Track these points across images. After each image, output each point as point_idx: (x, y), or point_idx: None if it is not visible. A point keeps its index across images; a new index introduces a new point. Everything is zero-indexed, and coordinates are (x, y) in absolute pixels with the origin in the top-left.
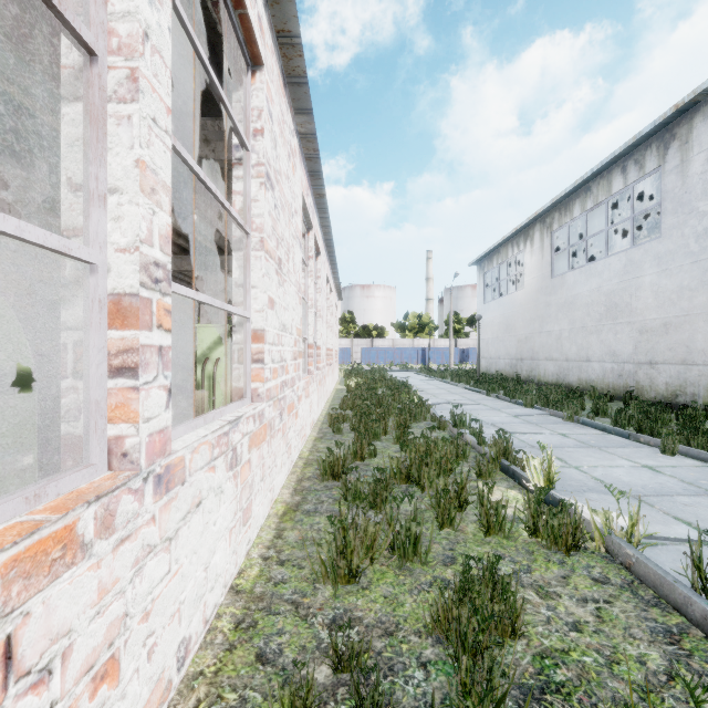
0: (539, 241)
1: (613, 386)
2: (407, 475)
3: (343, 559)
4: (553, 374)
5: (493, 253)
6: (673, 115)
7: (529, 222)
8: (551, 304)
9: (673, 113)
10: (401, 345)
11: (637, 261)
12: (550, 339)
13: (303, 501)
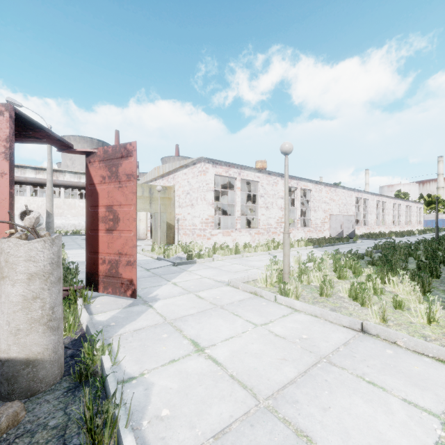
0: None
1: None
2: None
3: None
4: None
5: None
6: None
7: None
8: None
9: None
10: None
11: None
12: None
13: None
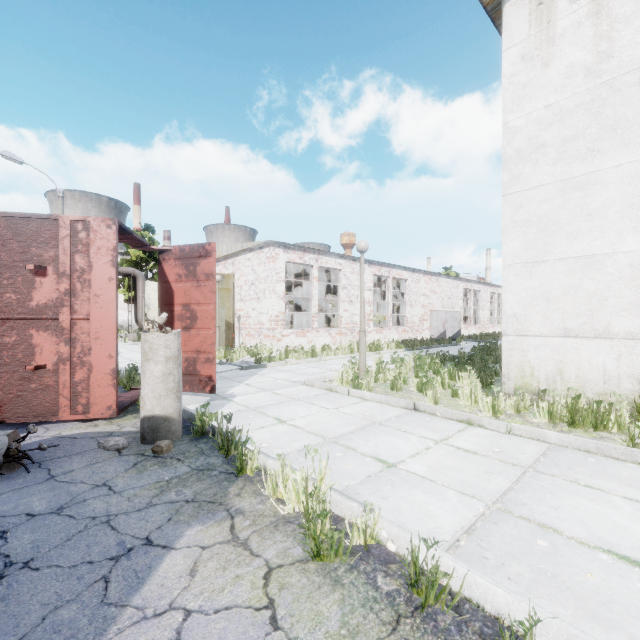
0: None
1: None
2: None
3: None
4: None
5: None
6: None
7: None
8: None
9: None
10: None
11: None
12: None
13: None
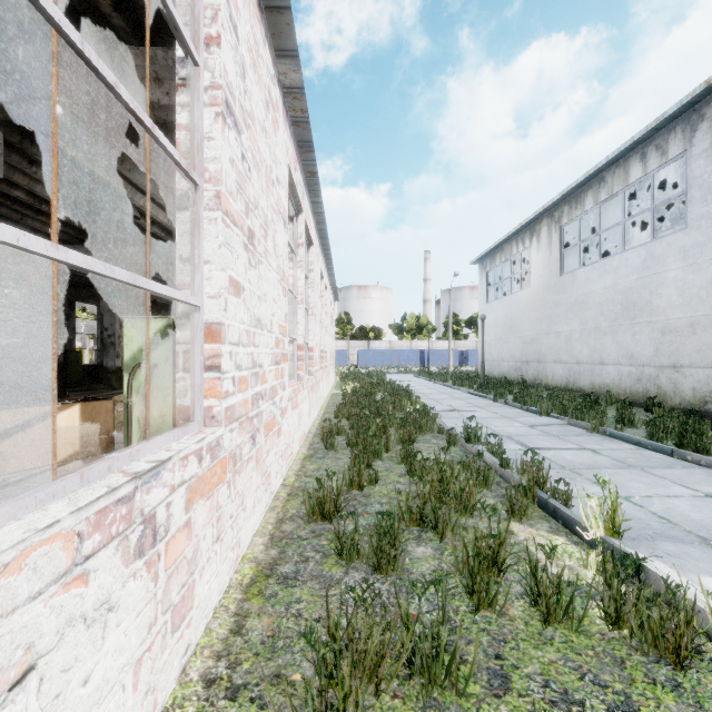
0: (546, 237)
1: (631, 391)
2: (419, 515)
3: (331, 708)
4: (562, 378)
5: (496, 251)
6: (702, 93)
7: (535, 217)
8: (560, 303)
9: (703, 90)
10: (398, 347)
11: (659, 255)
12: (559, 340)
13: (281, 558)
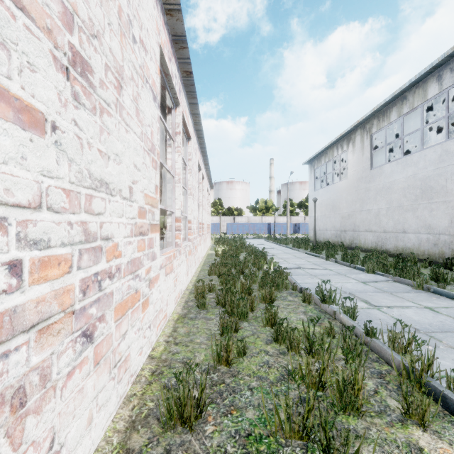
0: (360, 143)
1: (428, 253)
2: (302, 425)
3: None
4: (372, 242)
5: (322, 155)
6: None
7: (351, 129)
8: (370, 189)
9: None
10: (253, 221)
11: (453, 151)
12: (369, 215)
13: None
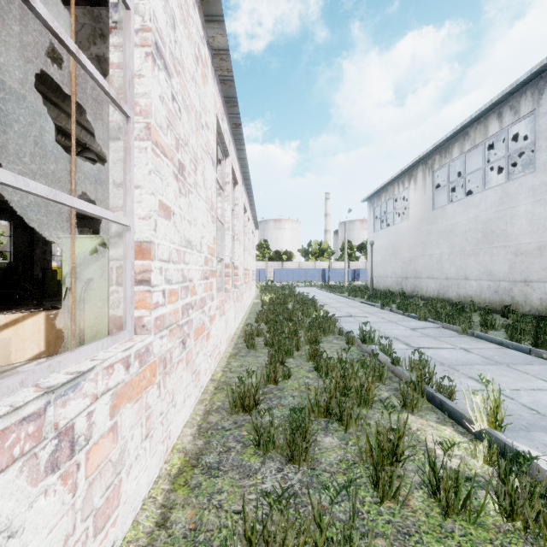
0: (421, 180)
1: (489, 301)
2: (326, 408)
3: None
4: (434, 290)
5: (382, 191)
6: None
7: (413, 164)
8: (432, 232)
9: None
10: (305, 266)
11: (512, 193)
12: (431, 260)
13: (206, 449)
